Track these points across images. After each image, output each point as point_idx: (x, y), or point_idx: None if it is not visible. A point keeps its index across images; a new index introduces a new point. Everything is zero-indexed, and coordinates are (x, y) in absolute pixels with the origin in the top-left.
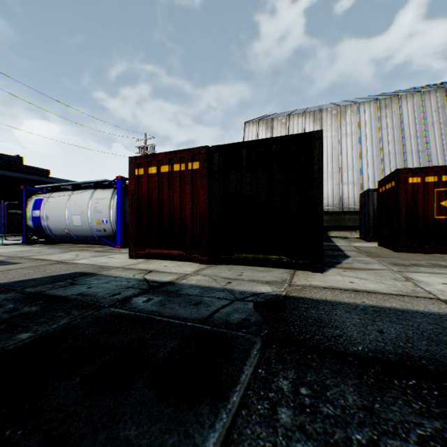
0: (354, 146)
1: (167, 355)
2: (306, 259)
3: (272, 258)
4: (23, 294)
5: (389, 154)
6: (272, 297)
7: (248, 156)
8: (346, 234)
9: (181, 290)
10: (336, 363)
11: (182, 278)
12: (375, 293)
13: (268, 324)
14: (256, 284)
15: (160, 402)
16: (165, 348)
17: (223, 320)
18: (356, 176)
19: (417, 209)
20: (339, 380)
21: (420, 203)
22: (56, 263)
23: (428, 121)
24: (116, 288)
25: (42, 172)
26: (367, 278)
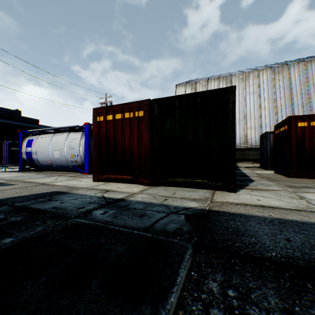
0: (255, 101)
1: (117, 258)
2: (223, 182)
3: (197, 182)
4: (13, 207)
5: (281, 107)
6: (198, 211)
7: (179, 106)
8: (250, 164)
9: (129, 205)
10: (256, 267)
11: (131, 196)
12: (278, 208)
13: (197, 233)
14: (186, 201)
15: (109, 302)
16: (115, 252)
17: (161, 229)
18: (257, 122)
19: (304, 145)
20: (260, 284)
21: (306, 141)
22: (40, 185)
23: (310, 82)
24: (82, 203)
25: (34, 121)
26: (269, 196)
